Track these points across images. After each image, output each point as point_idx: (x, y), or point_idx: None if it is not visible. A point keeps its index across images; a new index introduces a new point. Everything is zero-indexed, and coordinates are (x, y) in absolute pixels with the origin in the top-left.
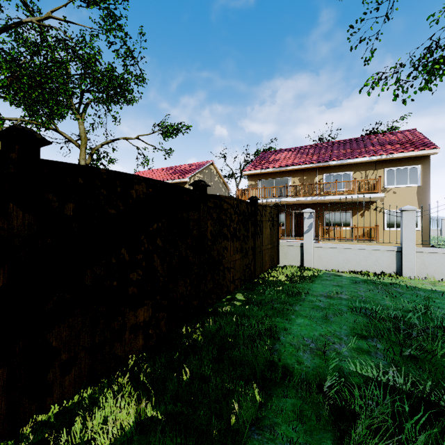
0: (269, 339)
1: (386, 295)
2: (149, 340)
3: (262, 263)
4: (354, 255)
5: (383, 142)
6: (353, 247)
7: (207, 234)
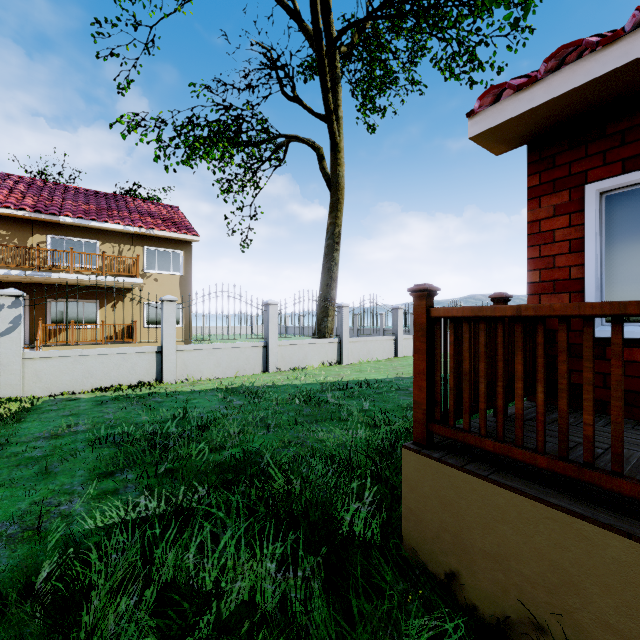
0: None
1: (143, 410)
2: None
3: None
4: (101, 364)
5: (143, 212)
6: (99, 352)
7: None
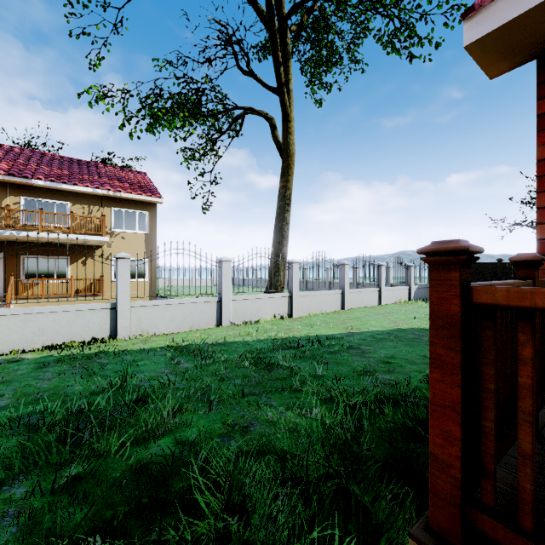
0: None
1: (81, 376)
2: None
3: None
4: (53, 321)
5: (112, 176)
6: (51, 309)
7: None
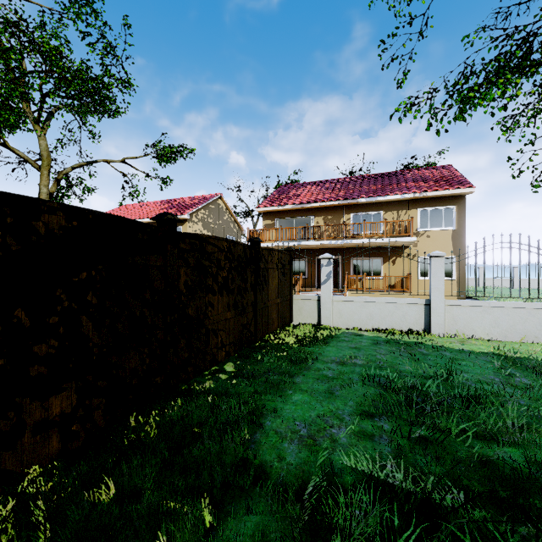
0: (247, 427)
1: (407, 358)
2: (73, 440)
3: (268, 322)
4: (379, 310)
5: (417, 179)
6: (377, 300)
7: (179, 286)
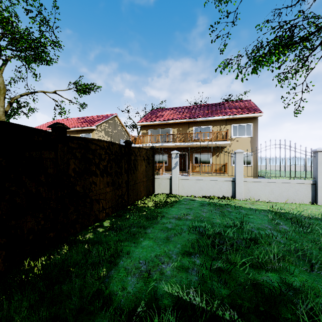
0: (105, 266)
1: (219, 215)
2: None
3: (137, 193)
4: (206, 184)
5: (231, 107)
6: (205, 178)
7: (69, 171)
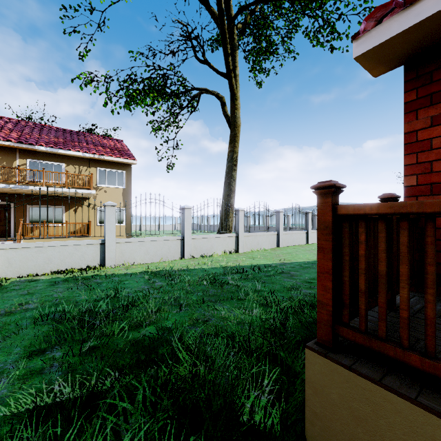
0: None
1: (84, 290)
2: None
3: None
4: (58, 253)
5: (97, 143)
6: (57, 244)
7: None
